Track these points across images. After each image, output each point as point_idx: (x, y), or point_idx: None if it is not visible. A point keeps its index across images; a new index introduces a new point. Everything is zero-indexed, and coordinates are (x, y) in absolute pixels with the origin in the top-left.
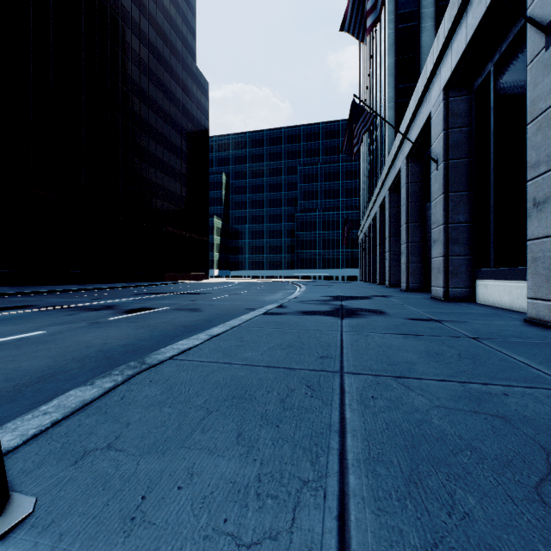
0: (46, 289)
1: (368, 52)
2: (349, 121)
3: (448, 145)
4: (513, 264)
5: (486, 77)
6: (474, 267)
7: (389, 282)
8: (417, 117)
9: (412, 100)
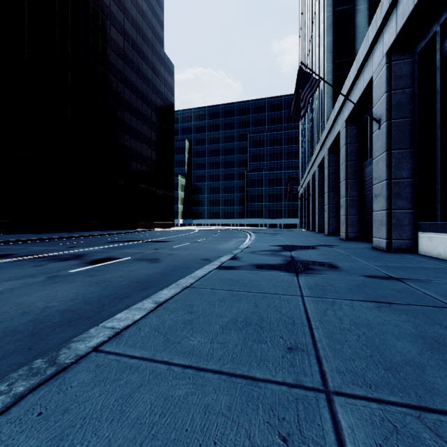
0: (35, 237)
1: (308, 36)
2: (297, 87)
3: (390, 106)
4: None
5: (431, 38)
6: (417, 220)
7: (328, 231)
8: (356, 84)
9: (353, 68)
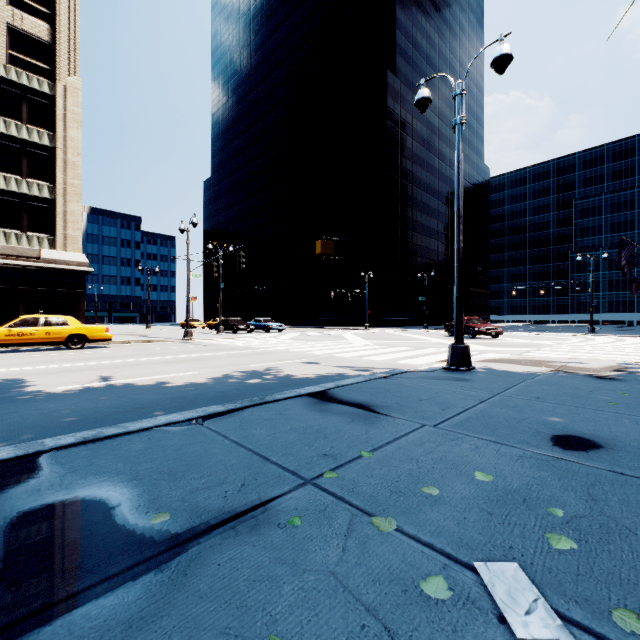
0: None
1: None
2: None
3: None
4: None
5: None
6: None
7: None
8: None
9: None
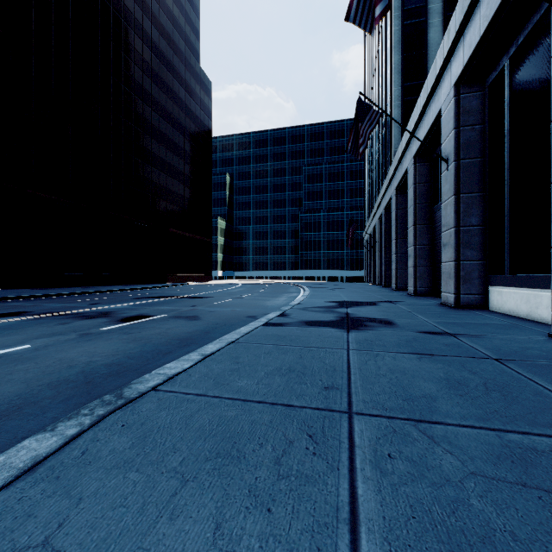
0: (47, 293)
1: (374, 50)
2: (355, 120)
3: (459, 144)
4: (531, 271)
5: (501, 71)
6: (488, 272)
7: (395, 285)
8: (425, 115)
9: (420, 97)
